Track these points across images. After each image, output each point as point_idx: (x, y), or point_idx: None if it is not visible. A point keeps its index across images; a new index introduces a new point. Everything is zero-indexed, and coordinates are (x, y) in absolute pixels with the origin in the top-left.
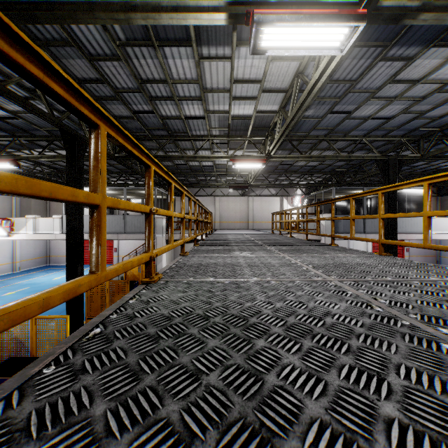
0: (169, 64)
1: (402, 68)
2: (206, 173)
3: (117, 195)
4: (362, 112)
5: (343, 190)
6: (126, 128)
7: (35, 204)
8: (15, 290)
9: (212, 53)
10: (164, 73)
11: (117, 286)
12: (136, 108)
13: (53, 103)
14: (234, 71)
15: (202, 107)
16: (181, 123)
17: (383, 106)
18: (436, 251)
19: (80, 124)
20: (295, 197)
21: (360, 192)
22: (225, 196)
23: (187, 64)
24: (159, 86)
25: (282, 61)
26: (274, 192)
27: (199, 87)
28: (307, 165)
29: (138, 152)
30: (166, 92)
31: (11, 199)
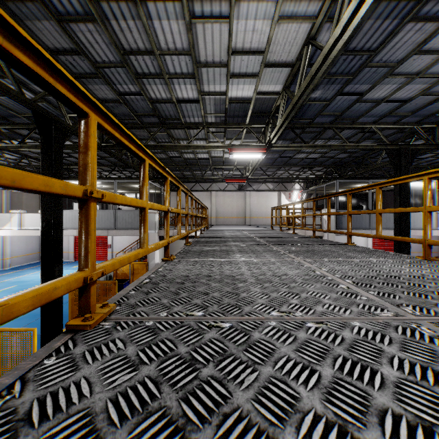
0: (155, 28)
1: (434, 33)
2: (201, 166)
3: (109, 189)
4: (376, 93)
5: (346, 183)
6: (113, 114)
7: (27, 199)
8: (1, 289)
9: (206, 12)
10: (149, 40)
11: (104, 288)
12: (121, 88)
13: (27, 83)
14: (232, 37)
15: (196, 87)
16: (173, 108)
17: (401, 85)
18: (438, 247)
19: (59, 108)
20: (293, 192)
21: (393, 179)
22: (221, 191)
23: (177, 28)
24: (146, 59)
25: (290, 22)
26: (271, 187)
27: (191, 61)
28: (308, 157)
29: (36, 65)
30: (153, 68)
31: (1, 193)
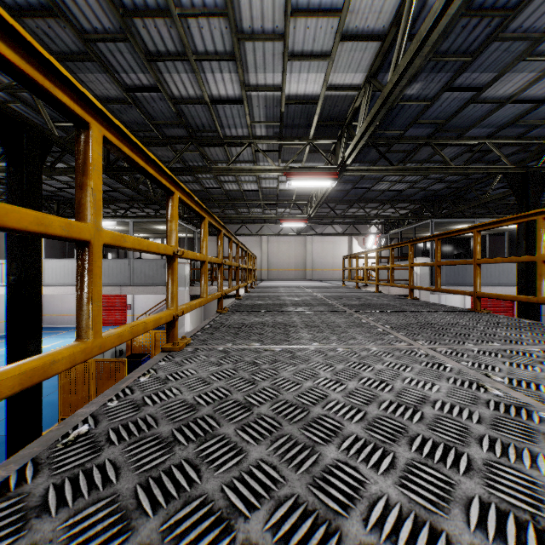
0: None
1: None
2: (248, 201)
3: (125, 232)
4: (501, 88)
5: (444, 223)
6: (121, 123)
7: None
8: None
9: None
10: None
11: (108, 369)
12: (128, 79)
13: None
14: None
15: (237, 78)
16: (206, 113)
17: (540, 74)
18: None
19: (38, 109)
20: (369, 237)
21: None
22: (274, 235)
23: None
24: (159, 27)
25: None
26: (340, 230)
27: (229, 30)
28: (391, 189)
29: None
30: (172, 43)
31: None
